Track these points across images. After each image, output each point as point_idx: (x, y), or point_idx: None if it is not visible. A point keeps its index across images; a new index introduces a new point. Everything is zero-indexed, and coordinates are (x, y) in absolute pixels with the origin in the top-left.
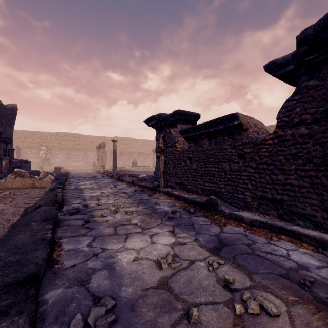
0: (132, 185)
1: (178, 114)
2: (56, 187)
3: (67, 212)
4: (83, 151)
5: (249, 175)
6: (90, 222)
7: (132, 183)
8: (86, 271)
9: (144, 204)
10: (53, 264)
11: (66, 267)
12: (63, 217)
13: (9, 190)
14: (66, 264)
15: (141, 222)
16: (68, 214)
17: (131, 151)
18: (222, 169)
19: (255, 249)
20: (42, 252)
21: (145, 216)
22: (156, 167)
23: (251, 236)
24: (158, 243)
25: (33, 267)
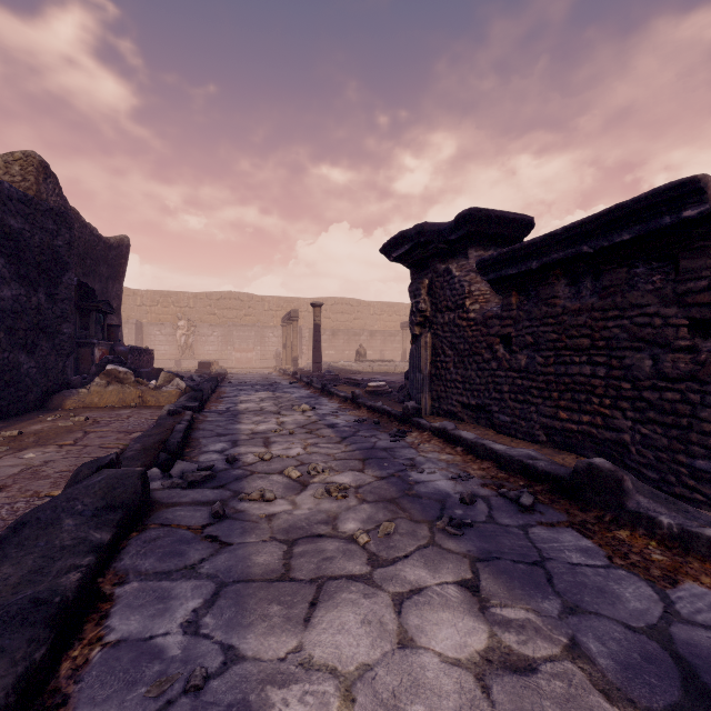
0: (353, 407)
1: (472, 219)
2: (184, 408)
3: (180, 479)
4: (256, 330)
5: None
6: (228, 516)
7: (353, 402)
8: None
9: (380, 463)
10: None
11: None
12: (167, 493)
13: (91, 411)
14: None
15: (367, 530)
16: (183, 486)
17: (355, 328)
18: (622, 370)
19: None
20: (12, 667)
21: (381, 508)
22: (411, 363)
23: None
24: (423, 644)
25: None
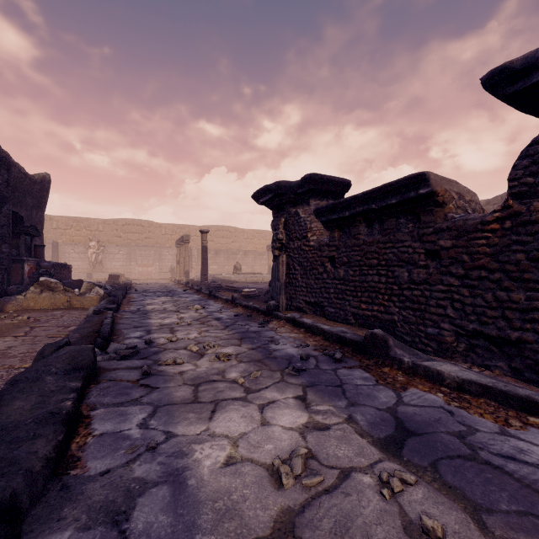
0: (232, 306)
1: (311, 180)
2: (105, 309)
3: (115, 354)
4: (155, 249)
5: (450, 290)
6: (153, 374)
7: (233, 302)
8: (127, 488)
9: (251, 340)
10: (66, 467)
11: (90, 476)
12: (107, 363)
13: (29, 313)
14: (93, 468)
15: (243, 376)
16: (117, 359)
17: (233, 248)
18: (394, 279)
19: (476, 446)
20: (48, 442)
21: (252, 365)
22: (273, 275)
23: (462, 413)
24: (274, 423)
25: (19, 480)
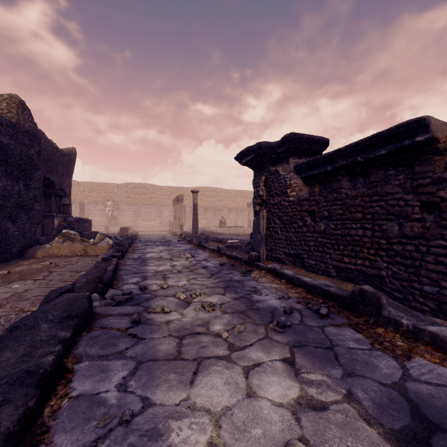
0: (218, 255)
1: (291, 140)
2: (112, 256)
3: (111, 300)
4: (157, 207)
5: None
6: (142, 322)
7: (218, 252)
8: None
9: (235, 290)
10: (31, 442)
11: None
12: (103, 308)
13: (53, 258)
14: (58, 446)
15: (227, 329)
16: (113, 304)
17: (219, 206)
18: (381, 232)
19: None
20: (16, 410)
21: (236, 316)
22: (254, 228)
23: None
24: (261, 395)
25: None
